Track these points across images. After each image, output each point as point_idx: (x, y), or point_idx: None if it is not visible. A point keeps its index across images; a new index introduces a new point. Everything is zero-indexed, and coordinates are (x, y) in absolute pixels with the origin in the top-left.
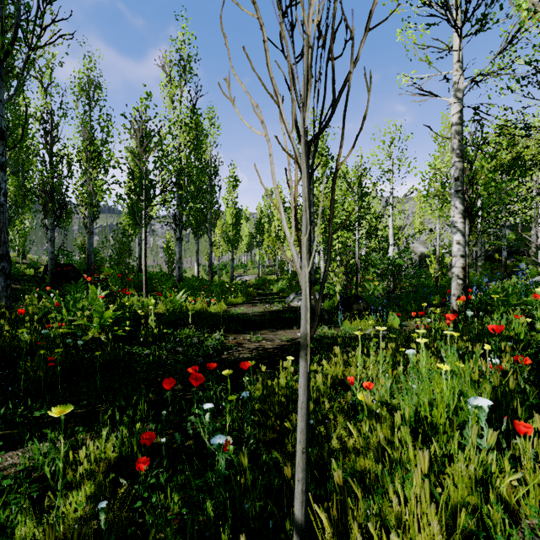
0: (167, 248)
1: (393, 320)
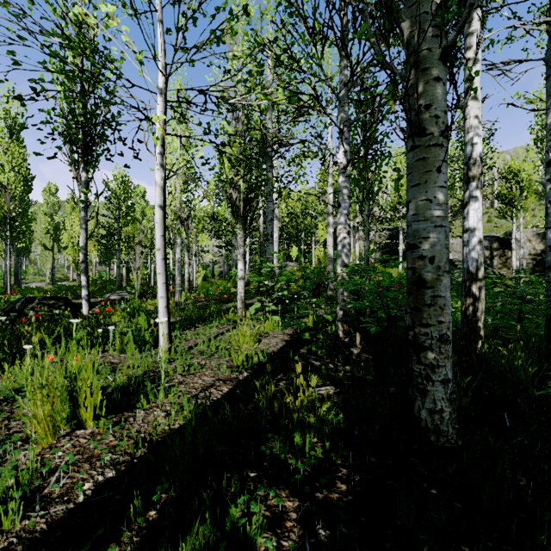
0: None
1: None
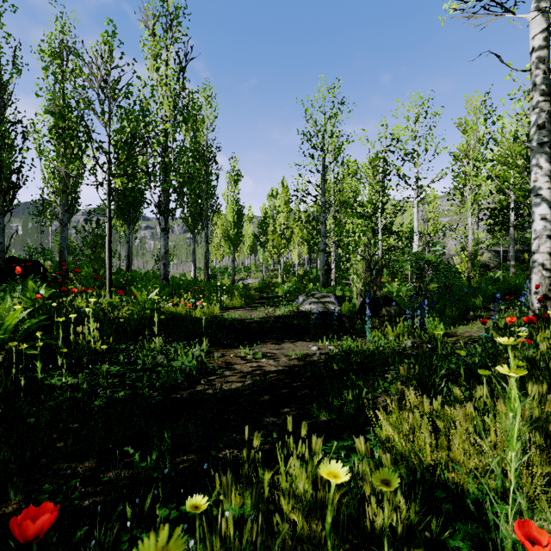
0: None
1: (435, 328)
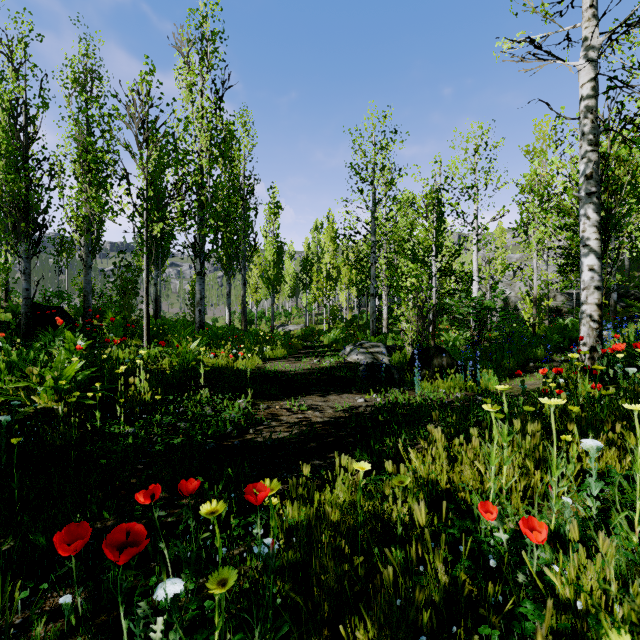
0: (192, 291)
1: (488, 380)
